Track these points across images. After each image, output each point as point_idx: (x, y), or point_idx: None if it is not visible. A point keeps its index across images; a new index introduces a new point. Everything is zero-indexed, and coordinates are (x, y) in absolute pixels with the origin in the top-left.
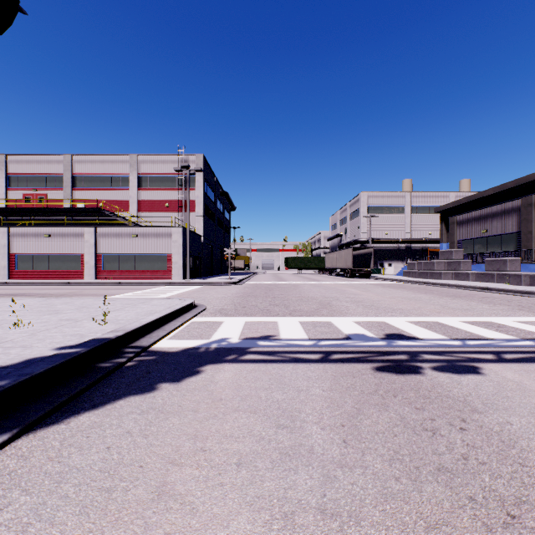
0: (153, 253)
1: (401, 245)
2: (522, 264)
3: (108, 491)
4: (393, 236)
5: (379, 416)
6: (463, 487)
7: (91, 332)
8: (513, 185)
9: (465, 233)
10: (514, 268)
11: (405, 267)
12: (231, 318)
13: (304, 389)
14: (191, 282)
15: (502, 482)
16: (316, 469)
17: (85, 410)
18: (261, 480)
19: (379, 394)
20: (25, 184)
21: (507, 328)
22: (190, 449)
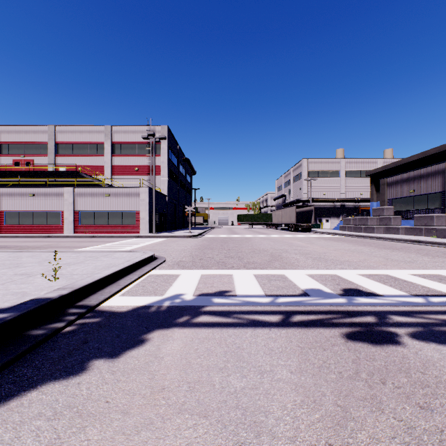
0: (123, 210)
1: (337, 204)
2: None
3: None
4: (330, 196)
5: (375, 424)
6: None
7: (36, 289)
8: (435, 151)
9: (394, 193)
10: (440, 223)
11: (341, 222)
12: (187, 270)
13: (268, 369)
14: (156, 235)
15: None
16: None
17: None
18: None
19: (362, 378)
20: (15, 151)
21: None
22: None
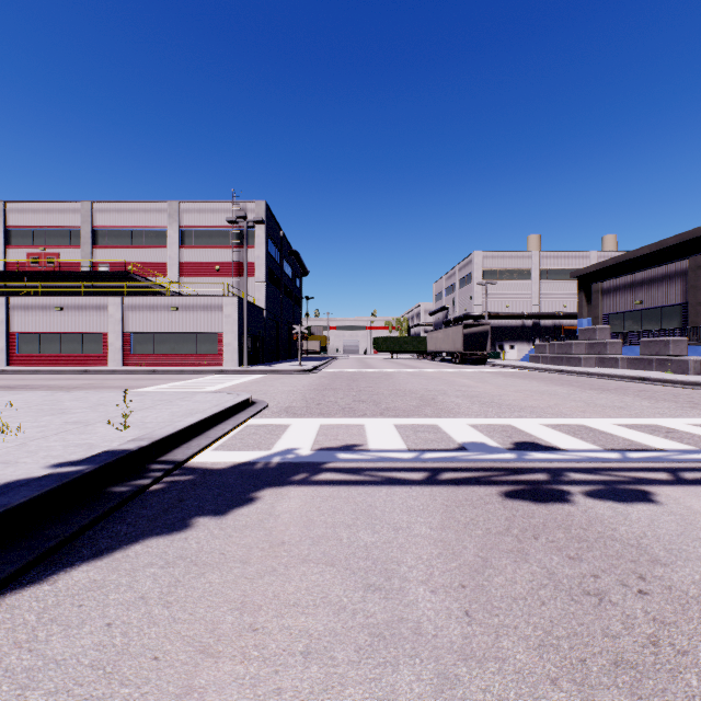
0: (199, 332)
1: (527, 321)
2: (689, 346)
3: None
4: (516, 310)
5: (515, 571)
6: (659, 697)
7: (105, 440)
8: (676, 241)
9: (612, 305)
10: (679, 352)
11: (532, 349)
12: (301, 419)
13: (404, 526)
14: (248, 369)
15: None
16: (426, 663)
17: (83, 560)
18: (341, 683)
19: (512, 534)
20: (30, 240)
21: (680, 433)
22: (233, 627)
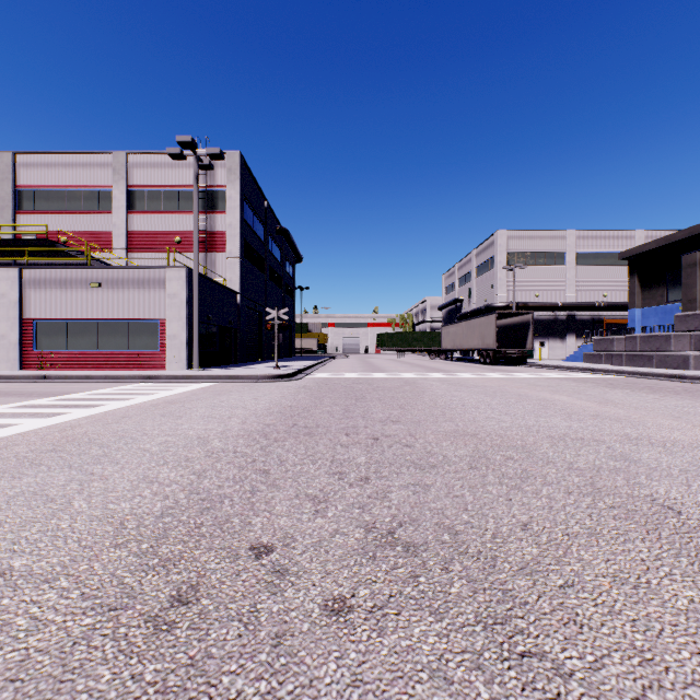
0: (131, 319)
1: (560, 313)
2: None
3: None
4: (547, 300)
5: None
6: None
7: None
8: None
9: None
10: None
11: (584, 346)
12: None
13: None
14: (191, 374)
15: None
16: None
17: None
18: None
19: None
20: None
21: None
22: None
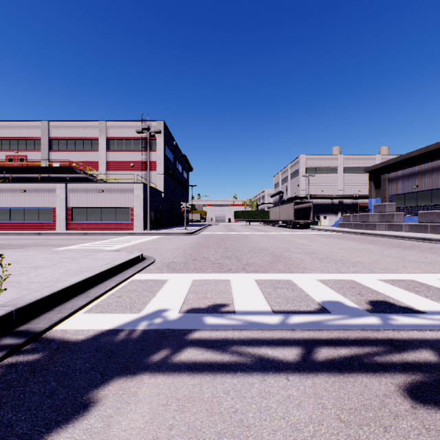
0: (117, 207)
1: (335, 200)
2: None
3: None
4: (328, 193)
5: None
6: None
7: None
8: (437, 146)
9: (396, 189)
10: None
11: (340, 219)
12: (177, 274)
13: None
14: (150, 232)
15: None
16: None
17: None
18: None
19: None
20: (8, 146)
21: None
22: None
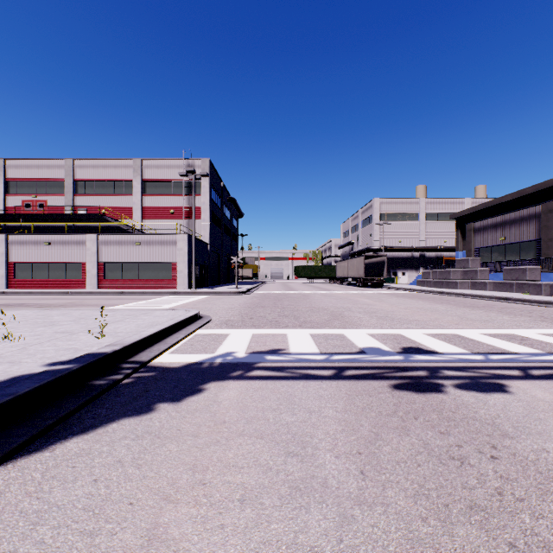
0: (157, 262)
1: (415, 253)
2: (542, 273)
3: (90, 535)
4: (406, 244)
5: (399, 442)
6: (501, 530)
7: (86, 346)
8: (532, 190)
9: (482, 241)
10: (534, 277)
11: (419, 276)
12: (237, 330)
13: (316, 409)
14: (196, 291)
15: (545, 524)
16: (330, 507)
17: (74, 434)
18: (267, 521)
19: (398, 415)
20: (24, 190)
21: (531, 341)
22: (187, 482)
